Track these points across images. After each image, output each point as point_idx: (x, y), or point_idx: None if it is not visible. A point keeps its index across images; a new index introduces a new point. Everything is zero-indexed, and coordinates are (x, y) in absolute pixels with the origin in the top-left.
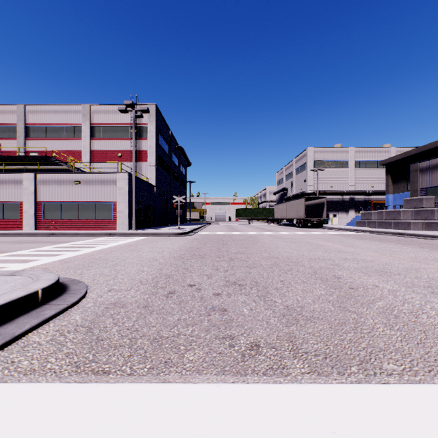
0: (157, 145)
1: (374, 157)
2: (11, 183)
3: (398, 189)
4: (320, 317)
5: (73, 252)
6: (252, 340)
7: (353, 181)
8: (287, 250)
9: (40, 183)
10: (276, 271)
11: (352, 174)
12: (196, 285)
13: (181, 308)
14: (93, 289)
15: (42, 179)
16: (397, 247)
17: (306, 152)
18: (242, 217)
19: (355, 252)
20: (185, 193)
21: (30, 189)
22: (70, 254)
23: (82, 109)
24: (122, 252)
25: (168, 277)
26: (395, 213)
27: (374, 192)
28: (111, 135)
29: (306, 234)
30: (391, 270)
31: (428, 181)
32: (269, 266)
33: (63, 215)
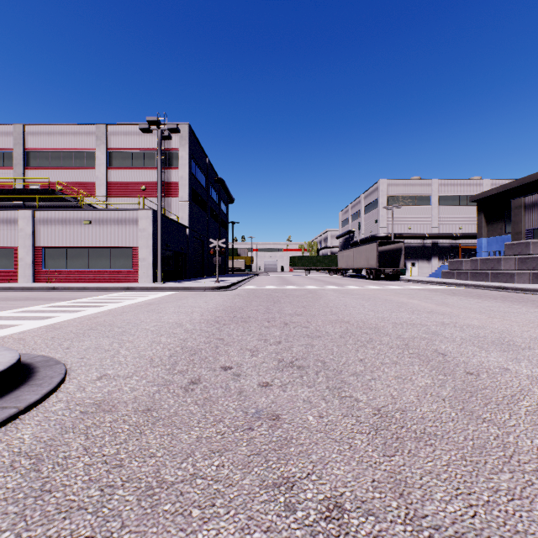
0: (190, 175)
1: (463, 191)
2: (3, 222)
3: (494, 232)
4: (439, 434)
5: (70, 314)
6: (327, 491)
7: (436, 221)
8: (360, 310)
9: (39, 223)
10: (350, 343)
11: (435, 212)
12: (233, 368)
13: (205, 413)
14: (75, 376)
15: (43, 218)
16: (506, 306)
17: (378, 186)
18: (298, 266)
19: (453, 314)
20: (226, 236)
21: (27, 230)
22: (66, 316)
23: (96, 130)
24: (137, 313)
25: (194, 353)
26: (494, 262)
27: (463, 235)
28: (132, 163)
29: (380, 288)
30: (514, 342)
31: (536, 221)
32: (340, 335)
33: (70, 263)
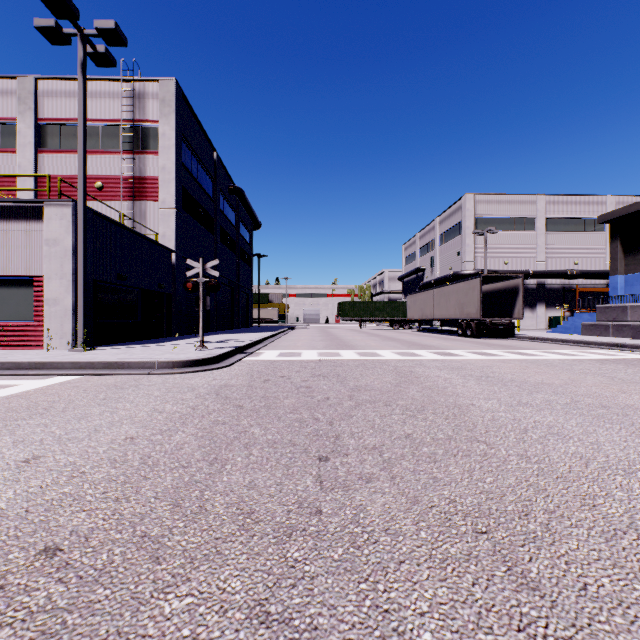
0: (178, 166)
1: (579, 212)
2: None
3: (637, 266)
4: None
5: None
6: None
7: (543, 253)
8: None
9: None
10: None
11: (541, 241)
12: None
13: None
14: None
15: None
16: None
17: (463, 203)
18: (349, 316)
19: None
20: (249, 275)
21: None
22: None
23: (17, 87)
24: None
25: None
26: None
27: (581, 273)
28: None
29: (529, 359)
30: None
31: None
32: None
33: None
